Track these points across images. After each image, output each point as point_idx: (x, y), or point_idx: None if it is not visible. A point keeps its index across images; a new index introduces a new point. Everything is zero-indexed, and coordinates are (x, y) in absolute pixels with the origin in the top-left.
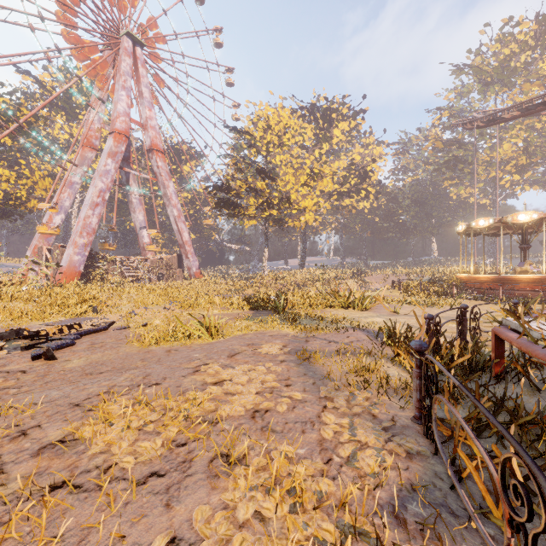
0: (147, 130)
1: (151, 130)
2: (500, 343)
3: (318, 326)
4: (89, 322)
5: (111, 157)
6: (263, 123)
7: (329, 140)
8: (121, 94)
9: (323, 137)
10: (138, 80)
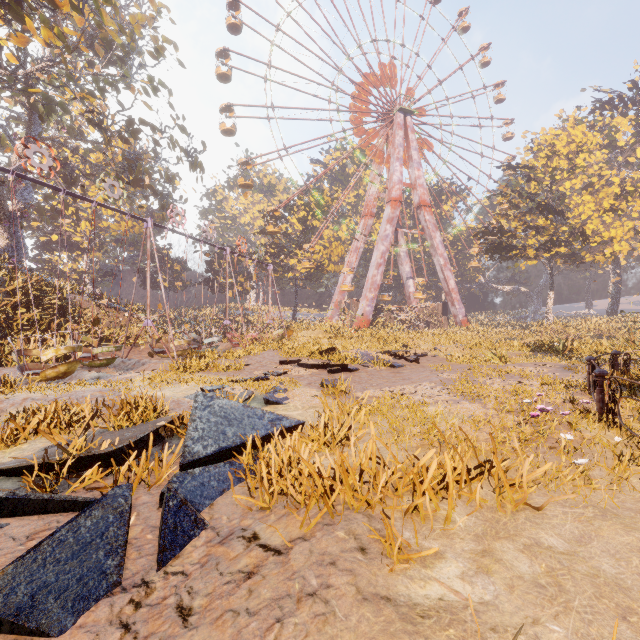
0: (415, 190)
1: (419, 188)
2: None
3: None
4: (410, 352)
5: (389, 223)
6: (545, 151)
7: None
8: (395, 165)
9: None
10: (408, 146)
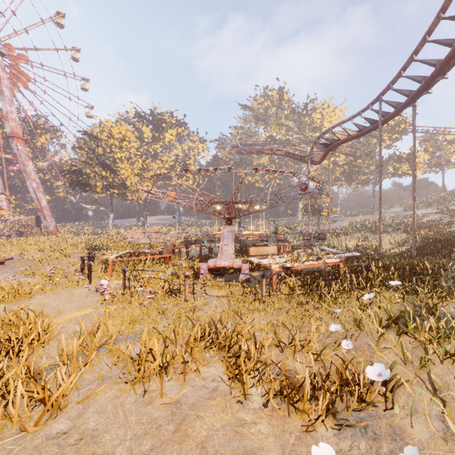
0: (7, 121)
1: (12, 121)
2: None
3: None
4: None
5: None
6: (107, 133)
7: (162, 140)
8: None
9: (157, 138)
10: None
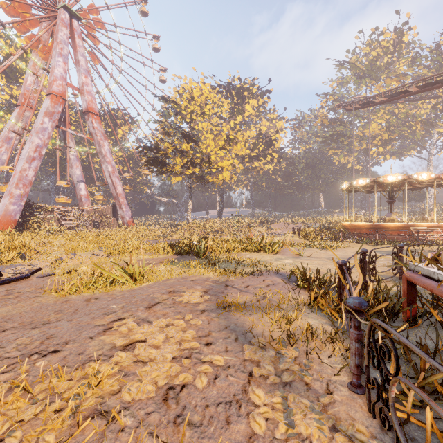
0: (83, 95)
1: (87, 94)
2: (412, 288)
3: (236, 269)
4: (12, 270)
5: (48, 116)
6: (187, 94)
7: (242, 113)
8: (58, 60)
9: (237, 111)
10: (75, 49)
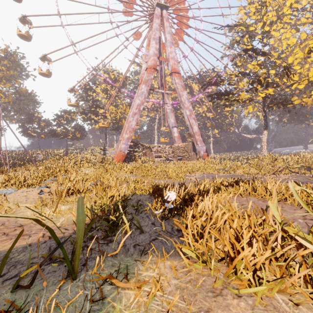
0: (169, 62)
1: (171, 60)
2: None
3: None
4: None
5: (144, 83)
6: (255, 4)
7: None
8: (152, 43)
9: None
10: (164, 31)
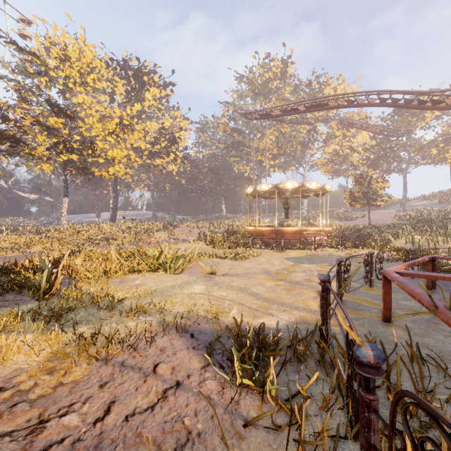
0: None
1: None
2: None
3: (103, 325)
4: None
5: None
6: (58, 50)
7: (141, 101)
8: None
9: (135, 96)
10: None
